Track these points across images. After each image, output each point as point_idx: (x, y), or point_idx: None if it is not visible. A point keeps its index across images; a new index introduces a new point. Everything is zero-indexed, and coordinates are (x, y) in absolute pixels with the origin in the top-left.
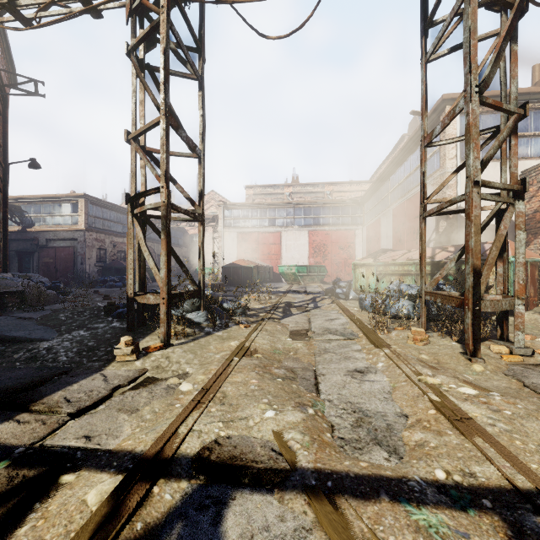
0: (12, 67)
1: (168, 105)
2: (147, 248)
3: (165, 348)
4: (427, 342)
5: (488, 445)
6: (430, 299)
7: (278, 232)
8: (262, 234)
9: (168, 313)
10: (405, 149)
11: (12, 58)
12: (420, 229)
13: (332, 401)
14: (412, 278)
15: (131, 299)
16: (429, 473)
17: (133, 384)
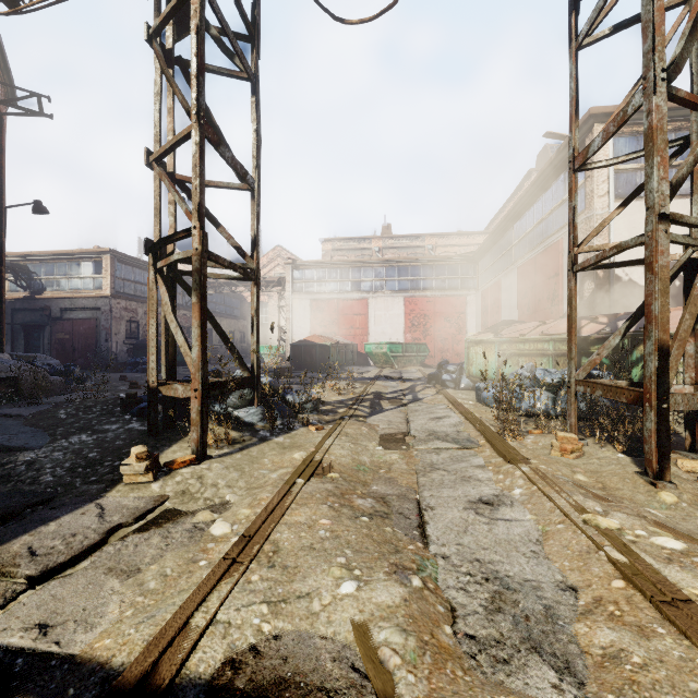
0: (8, 79)
1: (203, 108)
2: (174, 317)
3: (198, 463)
4: (580, 453)
5: None
6: (585, 391)
7: (363, 299)
8: (343, 302)
9: (202, 411)
10: (535, 186)
11: (8, 66)
12: (568, 289)
13: (449, 557)
14: (548, 360)
15: (153, 391)
16: None
17: (143, 521)
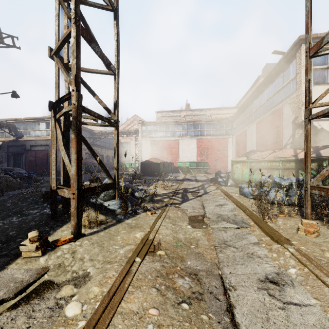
0: None
1: (78, 15)
2: (64, 147)
3: (74, 241)
4: (318, 233)
5: None
6: (320, 194)
7: (176, 140)
8: (167, 142)
9: (78, 207)
10: (266, 81)
11: None
12: (305, 130)
13: None
14: (278, 172)
15: (53, 192)
16: None
17: (23, 294)
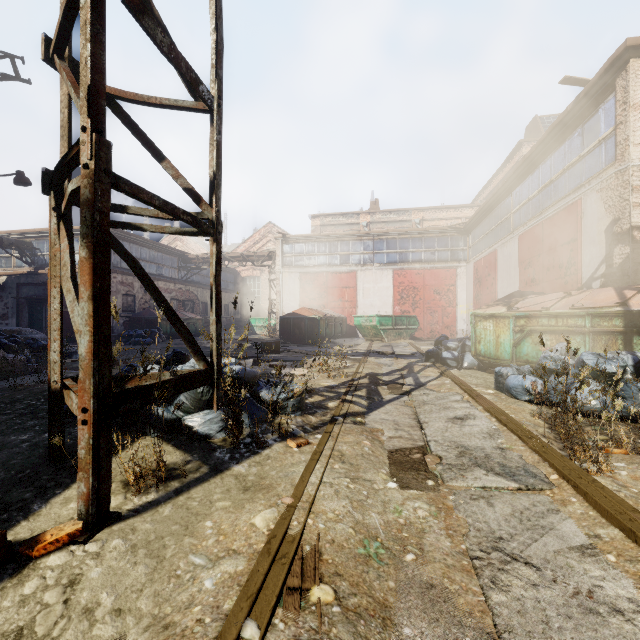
0: None
1: None
2: (72, 285)
3: (84, 541)
4: None
5: None
6: None
7: (352, 272)
8: (332, 275)
9: (98, 444)
10: (543, 145)
11: None
12: None
13: None
14: (583, 339)
15: (54, 395)
16: None
17: None
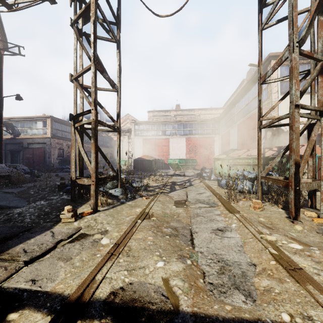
0: (5, 38)
1: (96, 56)
2: (83, 149)
3: (94, 213)
4: (262, 209)
5: (318, 291)
6: (264, 181)
7: (167, 138)
8: (158, 140)
9: (96, 190)
10: (245, 88)
11: (4, 32)
12: (258, 136)
13: (203, 252)
14: (250, 167)
15: (73, 181)
16: (278, 316)
17: (71, 238)
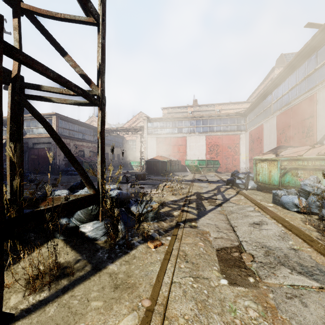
0: None
1: None
2: None
3: None
4: None
5: None
6: None
7: (184, 137)
8: (173, 139)
9: None
10: (291, 64)
11: None
12: None
13: None
14: None
15: None
16: None
17: None
